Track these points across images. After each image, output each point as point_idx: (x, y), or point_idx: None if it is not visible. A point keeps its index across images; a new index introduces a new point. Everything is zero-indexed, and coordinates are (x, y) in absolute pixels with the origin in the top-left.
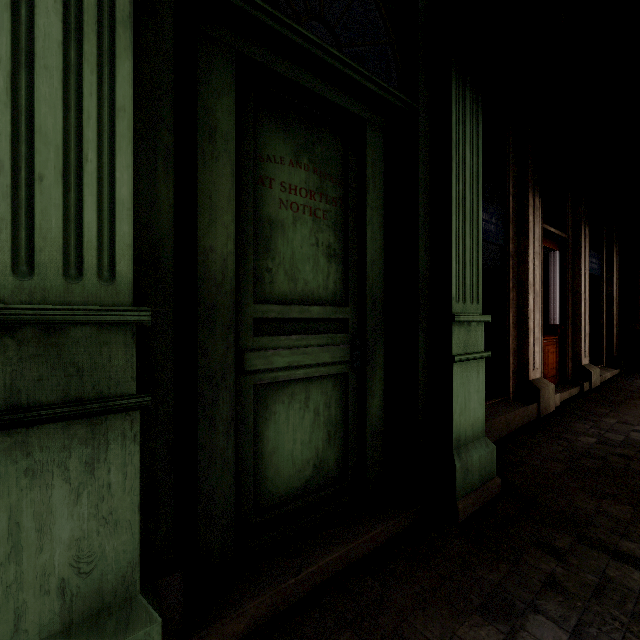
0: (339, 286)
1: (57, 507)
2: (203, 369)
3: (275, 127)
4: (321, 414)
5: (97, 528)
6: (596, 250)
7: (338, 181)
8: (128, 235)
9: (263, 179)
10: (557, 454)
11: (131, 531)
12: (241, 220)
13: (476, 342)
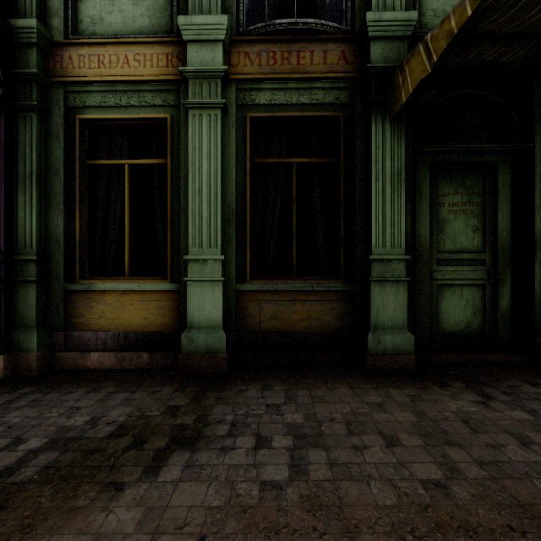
0: (480, 244)
1: (390, 301)
2: (417, 276)
3: (445, 181)
4: (469, 302)
5: (398, 309)
6: None
7: (479, 194)
8: (404, 237)
9: (440, 204)
10: None
11: (405, 312)
12: (431, 222)
13: None
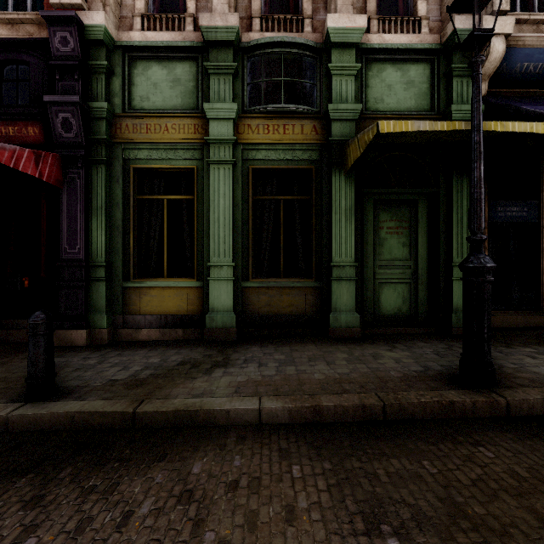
0: (407, 255)
1: (344, 293)
2: (365, 277)
3: (384, 212)
4: (400, 294)
5: (349, 298)
6: None
7: (407, 221)
8: (353, 250)
9: (381, 227)
10: (541, 332)
11: (354, 300)
12: (374, 240)
13: None
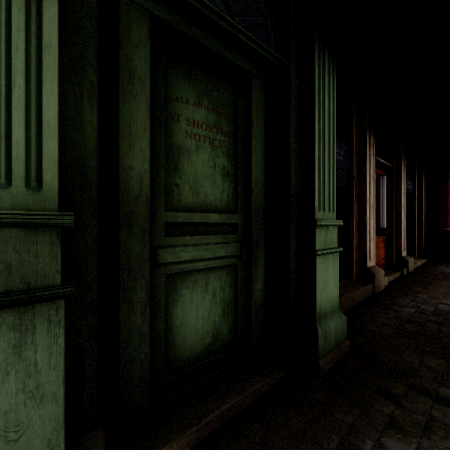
0: (231, 198)
1: None
2: (124, 262)
3: (182, 75)
4: (217, 295)
5: (24, 401)
6: (411, 176)
7: (230, 119)
8: (54, 151)
9: (172, 115)
10: (388, 321)
11: (56, 401)
12: (155, 146)
13: (332, 240)
